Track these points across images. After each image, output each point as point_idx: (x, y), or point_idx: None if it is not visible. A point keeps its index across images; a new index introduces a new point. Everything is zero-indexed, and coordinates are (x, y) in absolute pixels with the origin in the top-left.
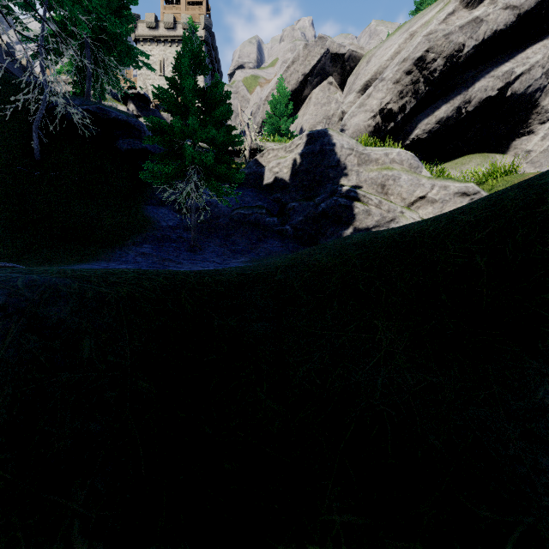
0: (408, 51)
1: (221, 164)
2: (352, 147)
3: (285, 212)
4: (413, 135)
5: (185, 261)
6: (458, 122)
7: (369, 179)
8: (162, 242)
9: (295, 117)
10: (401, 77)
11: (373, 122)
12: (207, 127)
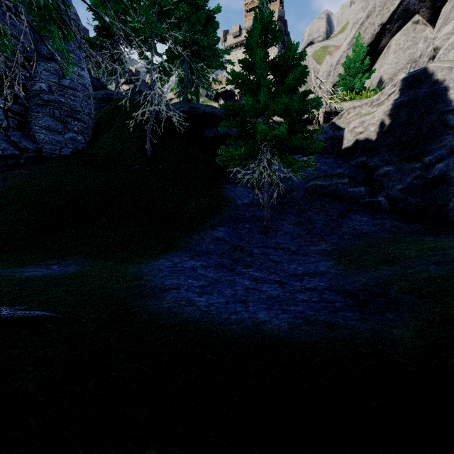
0: None
1: (296, 135)
2: None
3: (374, 178)
4: None
5: (256, 249)
6: None
7: None
8: (236, 223)
9: (371, 72)
10: None
11: None
12: (280, 97)
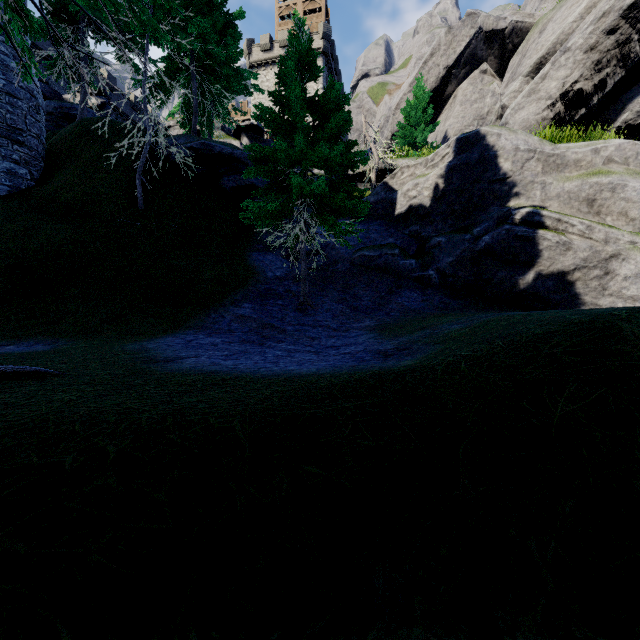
0: None
1: (339, 193)
2: (534, 148)
3: (426, 250)
4: (617, 123)
5: (291, 327)
6: None
7: (564, 193)
8: (266, 299)
9: (435, 124)
10: (597, 41)
11: (551, 112)
12: (319, 145)
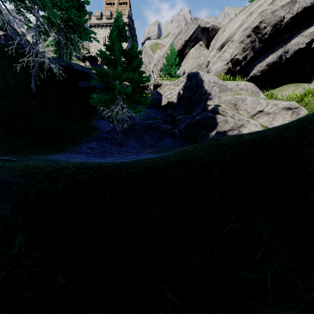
0: (248, 23)
1: (136, 94)
2: (216, 82)
3: (174, 121)
4: (251, 74)
5: (115, 152)
6: (280, 64)
7: (226, 101)
8: (102, 140)
9: (180, 66)
10: (244, 39)
11: (227, 66)
12: (128, 72)
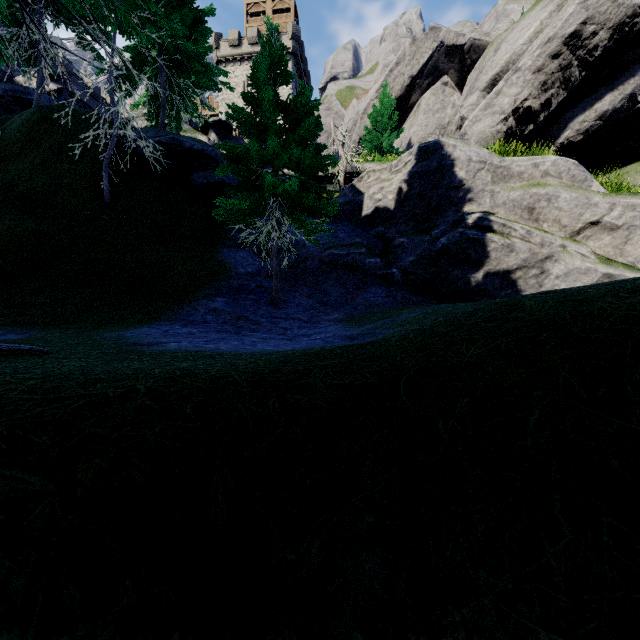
0: (555, 27)
1: (309, 193)
2: (484, 160)
3: (390, 250)
4: (561, 139)
5: (264, 319)
6: (631, 114)
7: (509, 201)
8: (238, 293)
9: (400, 131)
10: (544, 63)
11: (504, 126)
12: (290, 148)
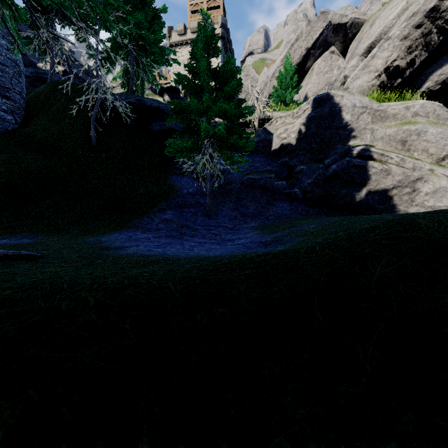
0: (418, 4)
1: (233, 135)
2: (366, 105)
3: (293, 175)
4: (423, 89)
5: (200, 227)
6: None
7: (386, 136)
8: (182, 208)
9: (299, 88)
10: (409, 32)
11: (377, 81)
12: (219, 102)
